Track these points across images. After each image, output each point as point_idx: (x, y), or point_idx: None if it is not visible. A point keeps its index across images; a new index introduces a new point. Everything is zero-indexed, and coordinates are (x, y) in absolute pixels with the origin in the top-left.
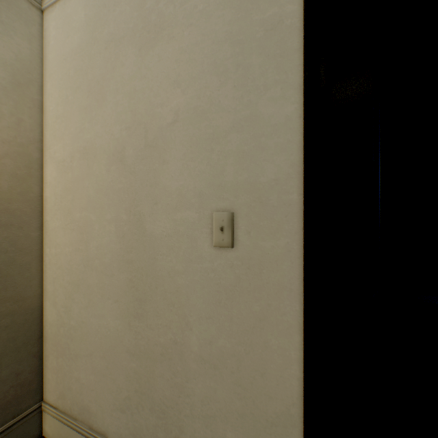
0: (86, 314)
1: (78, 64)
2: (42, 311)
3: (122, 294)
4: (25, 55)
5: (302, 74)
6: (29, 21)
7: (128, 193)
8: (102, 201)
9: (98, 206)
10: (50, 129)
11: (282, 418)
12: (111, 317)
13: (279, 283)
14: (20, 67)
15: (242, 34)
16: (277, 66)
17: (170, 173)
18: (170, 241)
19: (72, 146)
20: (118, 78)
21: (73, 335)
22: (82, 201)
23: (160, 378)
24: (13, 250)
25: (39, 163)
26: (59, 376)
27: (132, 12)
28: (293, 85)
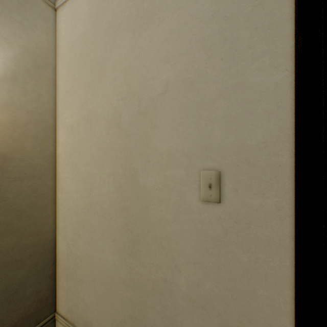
0: (89, 248)
1: (83, 49)
2: (55, 242)
3: (118, 235)
4: (43, 44)
5: (293, 43)
6: (46, 18)
7: (124, 152)
8: (102, 158)
9: (99, 162)
10: (61, 100)
11: None
12: (109, 252)
13: (267, 239)
14: (40, 53)
15: (229, 11)
16: (265, 37)
17: (160, 136)
18: (160, 193)
19: (79, 114)
20: (116, 58)
21: (79, 264)
22: (86, 158)
23: (151, 308)
24: (34, 196)
25: (53, 128)
26: (68, 294)
27: (127, 3)
28: (283, 54)
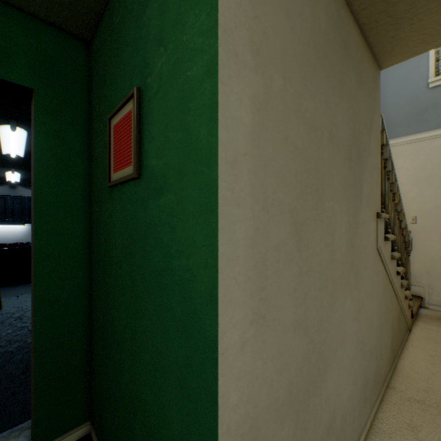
0: None
1: None
2: None
3: None
4: None
5: (436, 187)
6: None
7: None
8: None
9: None
10: None
11: (430, 259)
12: None
13: (429, 231)
14: None
15: (418, 176)
16: (429, 184)
17: None
18: None
19: None
20: None
21: None
22: None
23: None
24: None
25: None
26: None
27: None
28: (433, 189)
